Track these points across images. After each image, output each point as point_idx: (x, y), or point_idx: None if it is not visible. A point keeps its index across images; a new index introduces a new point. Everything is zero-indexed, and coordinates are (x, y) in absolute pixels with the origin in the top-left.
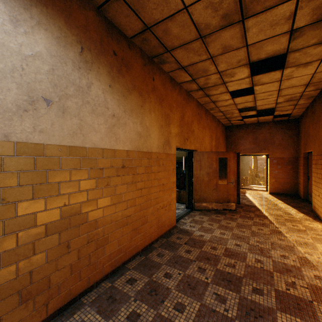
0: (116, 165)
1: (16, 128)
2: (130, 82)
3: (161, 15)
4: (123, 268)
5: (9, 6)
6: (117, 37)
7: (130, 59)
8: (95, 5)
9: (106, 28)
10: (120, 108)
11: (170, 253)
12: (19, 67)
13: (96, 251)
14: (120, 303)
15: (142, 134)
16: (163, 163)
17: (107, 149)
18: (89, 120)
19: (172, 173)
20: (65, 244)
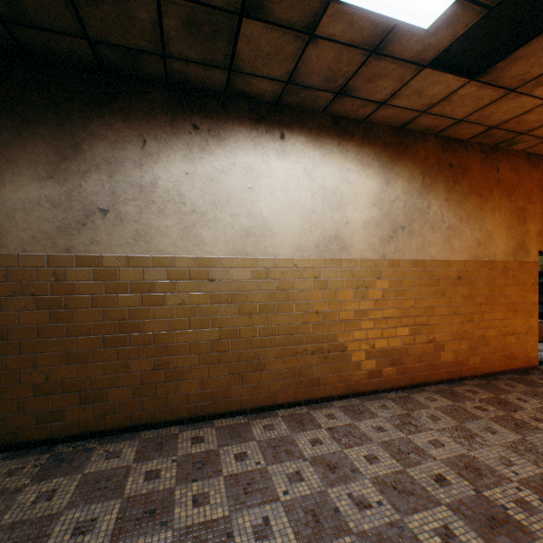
0: (452, 276)
1: (387, 251)
2: (465, 187)
3: (512, 115)
4: (458, 382)
5: (384, 174)
6: (453, 147)
7: (465, 162)
8: (433, 133)
9: (442, 147)
10: (455, 218)
11: (525, 387)
12: (388, 210)
13: (433, 353)
14: (463, 399)
15: (480, 240)
16: (513, 274)
17: (443, 260)
18: (428, 236)
19: (531, 290)
20: (411, 337)
